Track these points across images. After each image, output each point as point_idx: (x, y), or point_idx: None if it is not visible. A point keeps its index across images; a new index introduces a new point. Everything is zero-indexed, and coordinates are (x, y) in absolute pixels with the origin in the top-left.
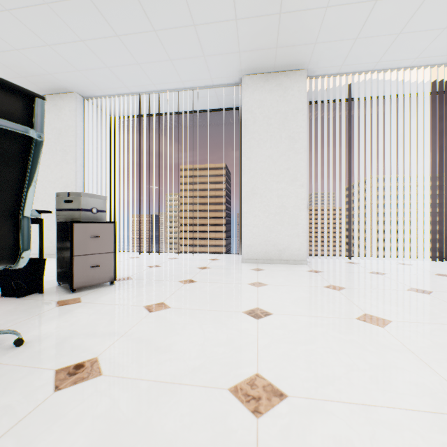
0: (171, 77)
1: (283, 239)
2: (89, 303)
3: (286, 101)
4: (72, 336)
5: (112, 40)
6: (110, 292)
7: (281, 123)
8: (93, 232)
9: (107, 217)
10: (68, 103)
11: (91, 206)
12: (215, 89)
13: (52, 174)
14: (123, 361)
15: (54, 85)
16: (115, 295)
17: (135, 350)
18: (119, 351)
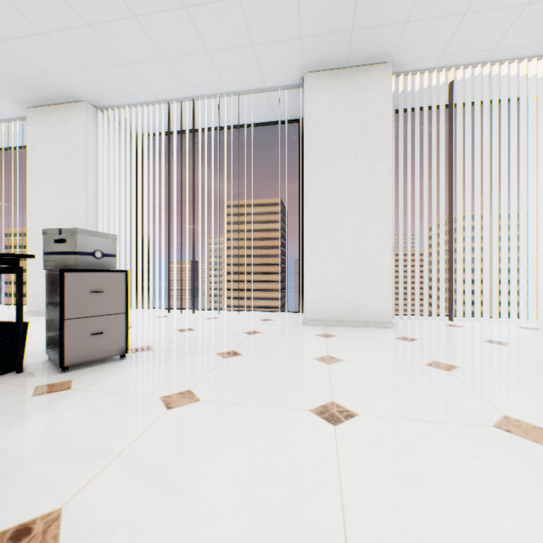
0: (209, 78)
1: (360, 294)
2: (82, 390)
3: (363, 106)
4: (34, 458)
5: (128, 23)
6: (116, 371)
7: (357, 136)
8: (95, 284)
9: (128, 264)
10: (76, 116)
11: (93, 248)
12: (268, 94)
13: (57, 209)
14: (104, 520)
15: (58, 91)
16: (123, 376)
17: (130, 492)
18: (102, 495)
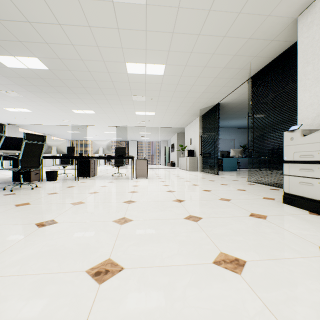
0: None
1: None
2: None
3: None
4: None
5: None
6: None
7: None
8: None
9: None
10: None
11: None
12: None
13: None
14: None
15: None
16: None
17: None
18: None
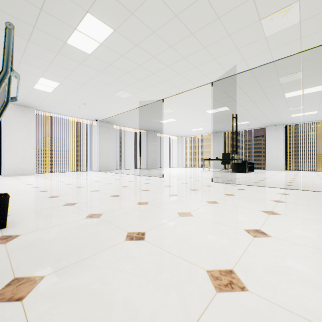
0: None
1: (25, 167)
2: None
3: (26, 117)
4: None
5: None
6: None
7: (24, 125)
8: None
9: None
10: None
11: None
12: None
13: None
14: None
15: None
16: None
17: None
18: None
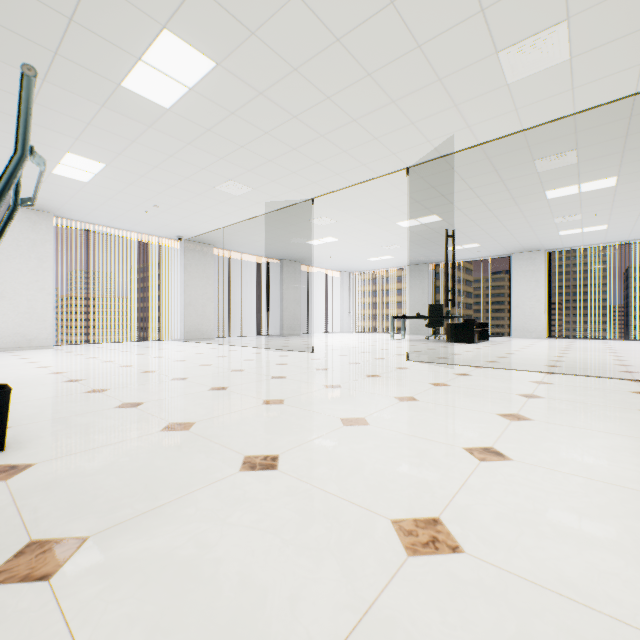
0: None
1: (34, 332)
2: None
3: (36, 232)
4: None
5: None
6: None
7: (32, 247)
8: None
9: None
10: None
11: None
12: None
13: None
14: None
15: None
16: None
17: None
18: None
